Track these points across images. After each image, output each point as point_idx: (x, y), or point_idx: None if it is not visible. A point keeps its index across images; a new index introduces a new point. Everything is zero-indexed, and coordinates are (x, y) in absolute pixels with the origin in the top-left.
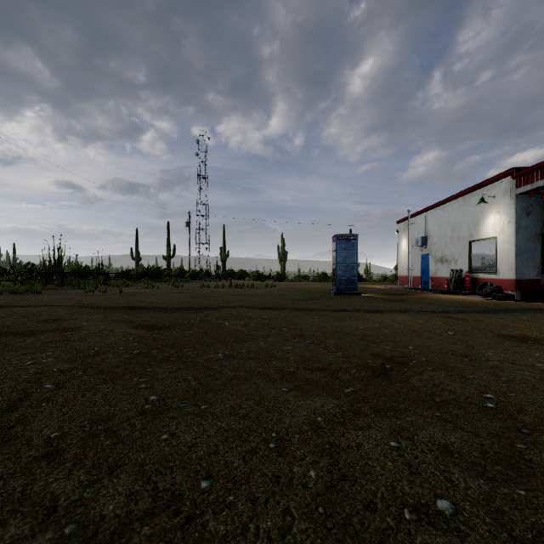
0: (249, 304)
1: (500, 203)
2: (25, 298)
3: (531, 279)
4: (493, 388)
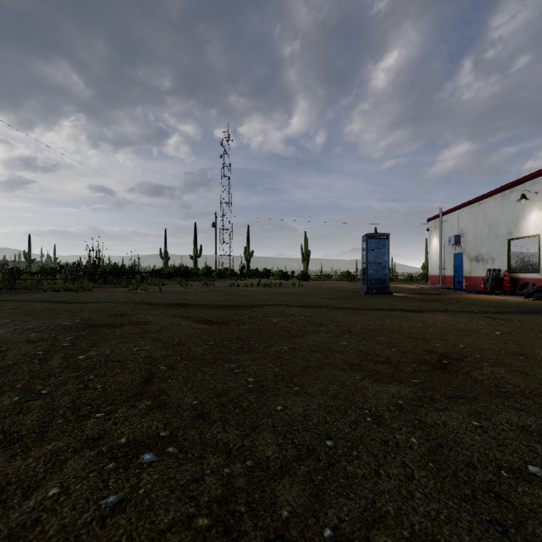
0: (286, 303)
1: None
2: (81, 295)
3: None
4: None
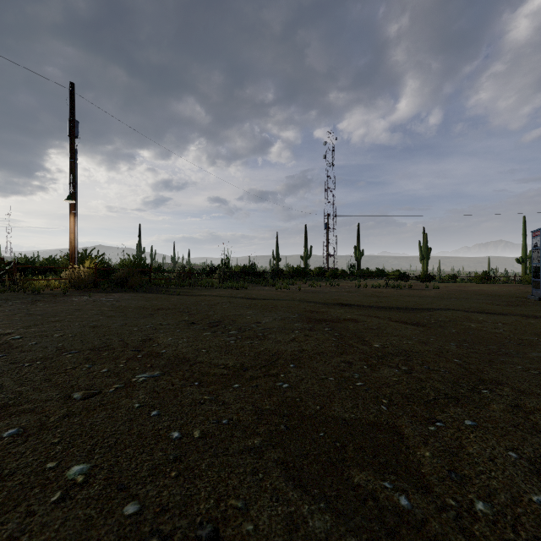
0: (452, 307)
1: None
2: (247, 293)
3: None
4: None
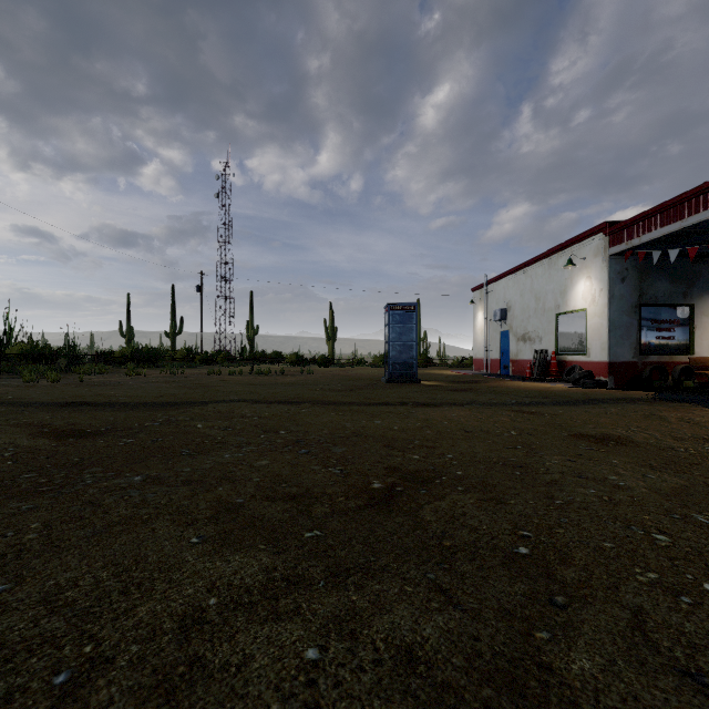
0: (257, 397)
1: (591, 266)
2: None
3: (627, 361)
4: (537, 520)
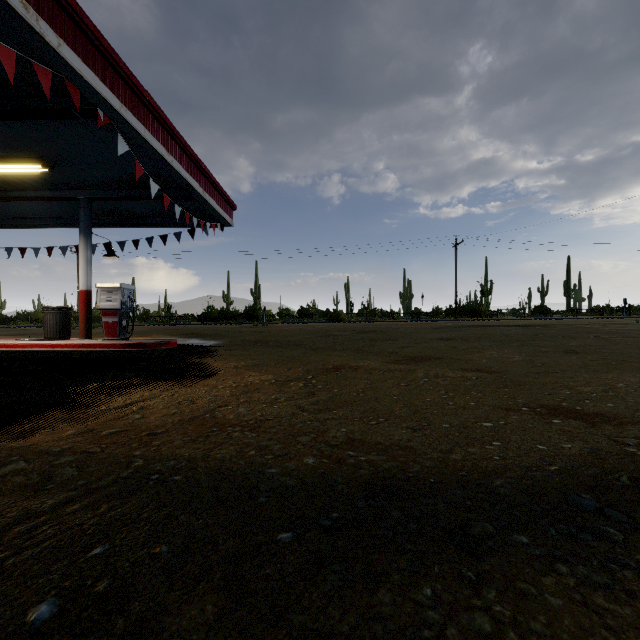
0: None
1: None
2: None
3: None
4: (523, 348)
